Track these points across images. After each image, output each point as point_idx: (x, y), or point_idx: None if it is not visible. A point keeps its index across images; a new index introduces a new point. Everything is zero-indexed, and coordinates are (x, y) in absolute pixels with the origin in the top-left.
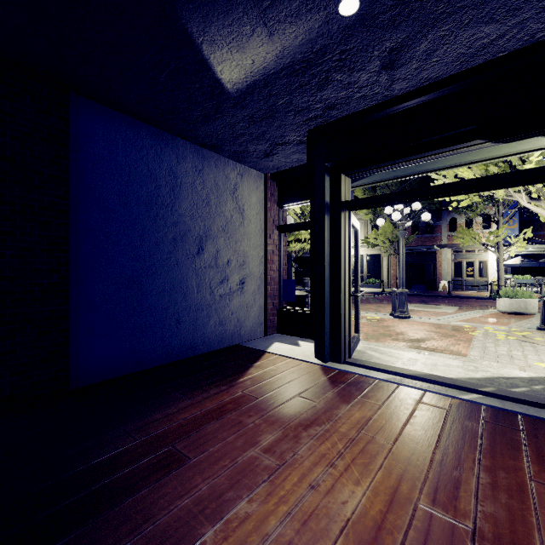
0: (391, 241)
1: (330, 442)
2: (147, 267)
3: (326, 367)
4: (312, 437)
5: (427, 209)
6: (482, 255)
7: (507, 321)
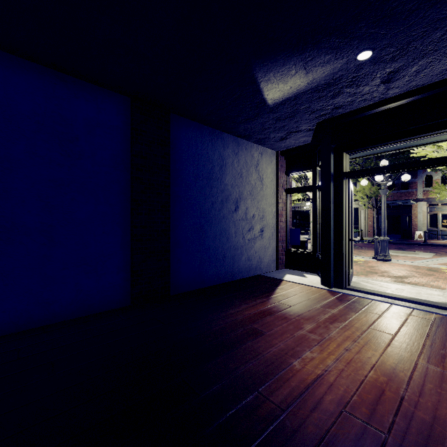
0: (369, 197)
1: (350, 331)
2: (207, 220)
3: (332, 291)
4: (337, 328)
5: None
6: None
7: None
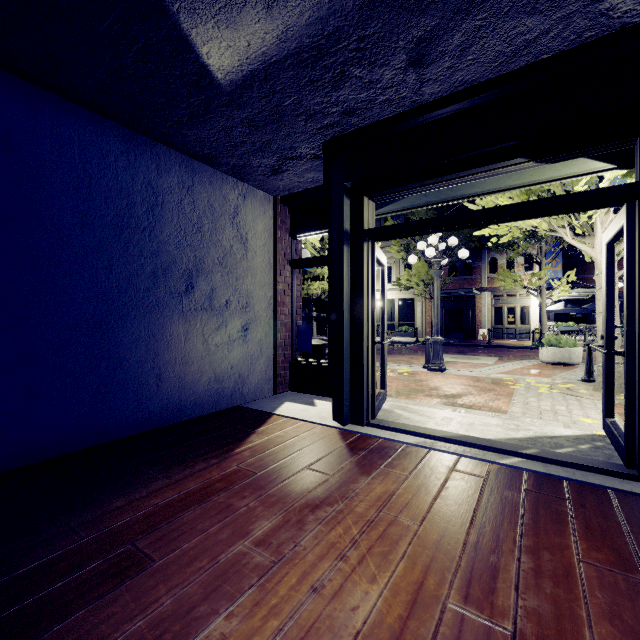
0: (426, 283)
1: (343, 526)
2: (116, 308)
3: (345, 431)
4: (321, 521)
5: (466, 248)
6: (524, 300)
7: (551, 372)
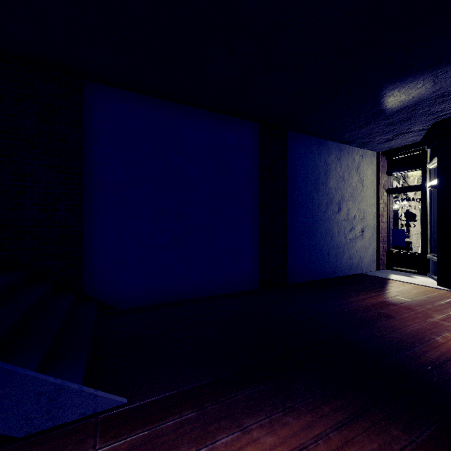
0: None
1: None
2: (314, 221)
3: None
4: None
5: None
6: None
7: None
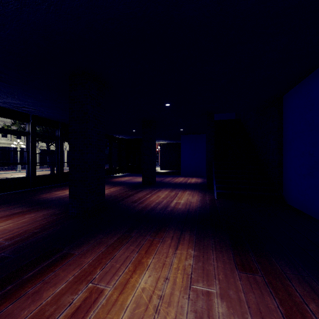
0: None
1: None
2: None
3: None
4: None
5: None
6: None
7: None
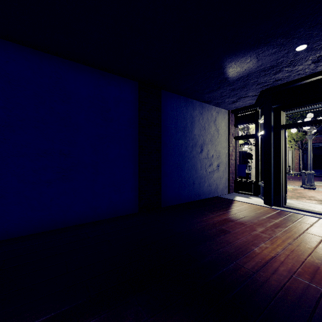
0: (296, 140)
1: (290, 233)
2: (183, 159)
3: (272, 208)
4: (280, 231)
5: None
6: None
7: None
